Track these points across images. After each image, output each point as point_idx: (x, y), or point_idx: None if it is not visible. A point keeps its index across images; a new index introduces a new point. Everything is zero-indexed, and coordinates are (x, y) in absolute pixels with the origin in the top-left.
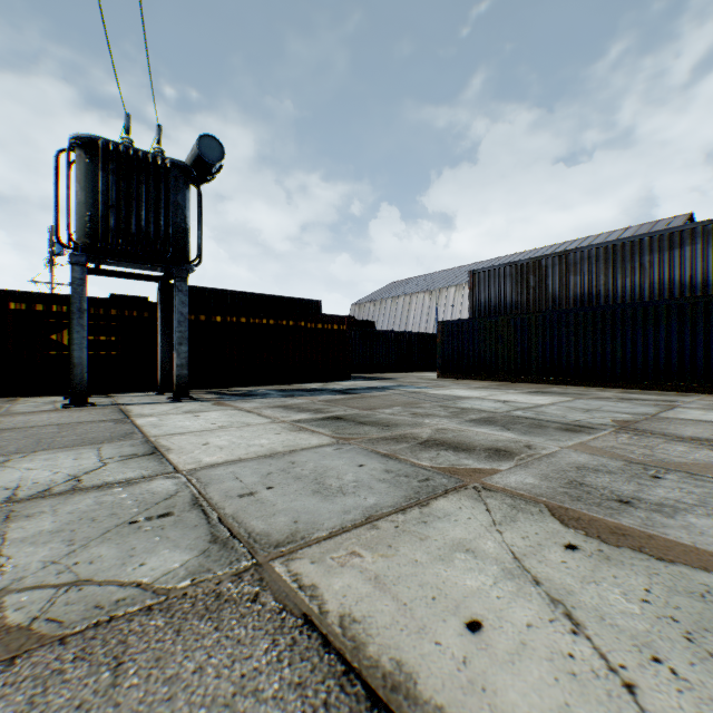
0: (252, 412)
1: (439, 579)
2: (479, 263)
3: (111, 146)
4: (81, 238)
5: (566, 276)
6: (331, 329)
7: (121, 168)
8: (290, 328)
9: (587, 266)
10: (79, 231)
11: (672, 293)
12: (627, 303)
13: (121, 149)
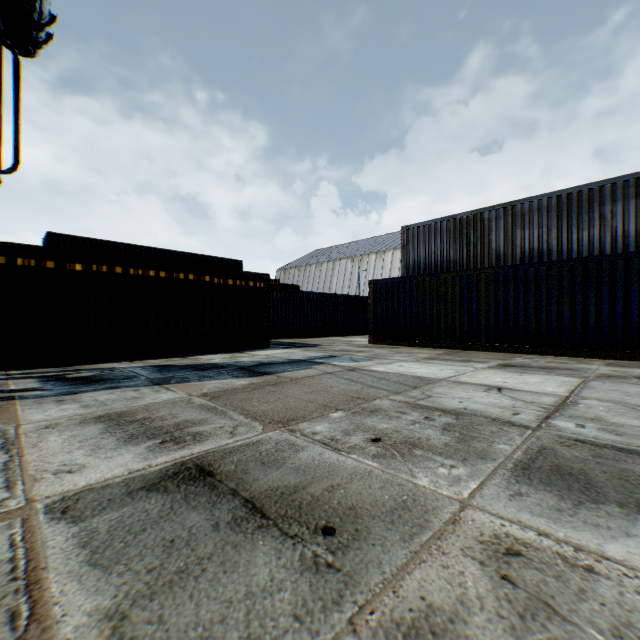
0: (9, 448)
1: None
2: (397, 233)
3: None
4: None
5: (512, 230)
6: (245, 286)
7: None
8: (189, 283)
9: (537, 219)
10: None
11: (639, 247)
12: (603, 255)
13: None
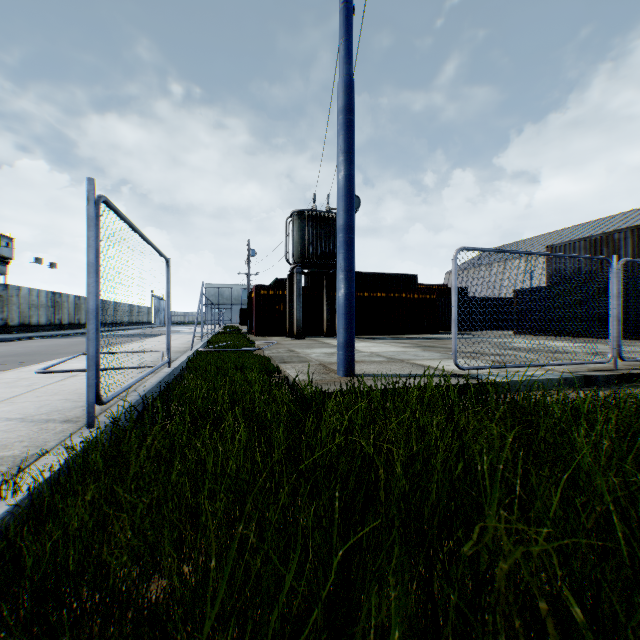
0: (381, 343)
1: (444, 363)
2: (584, 224)
3: (310, 214)
4: (296, 259)
5: (637, 247)
6: (424, 298)
7: (314, 223)
8: (395, 298)
9: None
10: (295, 256)
11: None
12: None
13: (314, 214)
